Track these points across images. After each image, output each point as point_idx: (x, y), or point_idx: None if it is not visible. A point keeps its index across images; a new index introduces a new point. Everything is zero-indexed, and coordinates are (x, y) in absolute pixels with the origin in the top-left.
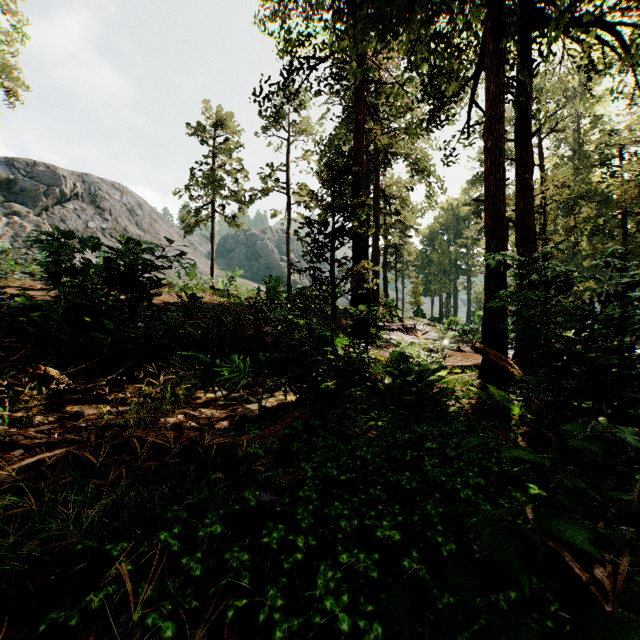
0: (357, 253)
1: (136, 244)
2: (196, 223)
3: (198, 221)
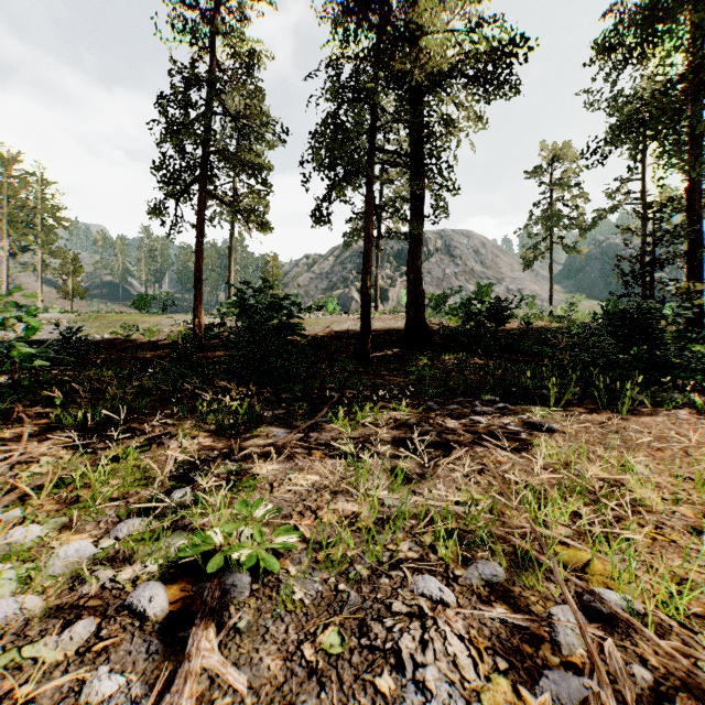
0: (689, 273)
1: (498, 298)
2: (535, 259)
3: (537, 256)
